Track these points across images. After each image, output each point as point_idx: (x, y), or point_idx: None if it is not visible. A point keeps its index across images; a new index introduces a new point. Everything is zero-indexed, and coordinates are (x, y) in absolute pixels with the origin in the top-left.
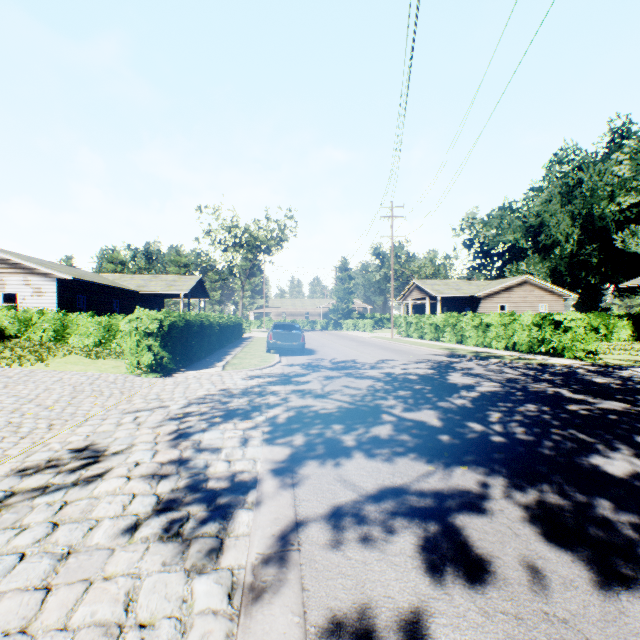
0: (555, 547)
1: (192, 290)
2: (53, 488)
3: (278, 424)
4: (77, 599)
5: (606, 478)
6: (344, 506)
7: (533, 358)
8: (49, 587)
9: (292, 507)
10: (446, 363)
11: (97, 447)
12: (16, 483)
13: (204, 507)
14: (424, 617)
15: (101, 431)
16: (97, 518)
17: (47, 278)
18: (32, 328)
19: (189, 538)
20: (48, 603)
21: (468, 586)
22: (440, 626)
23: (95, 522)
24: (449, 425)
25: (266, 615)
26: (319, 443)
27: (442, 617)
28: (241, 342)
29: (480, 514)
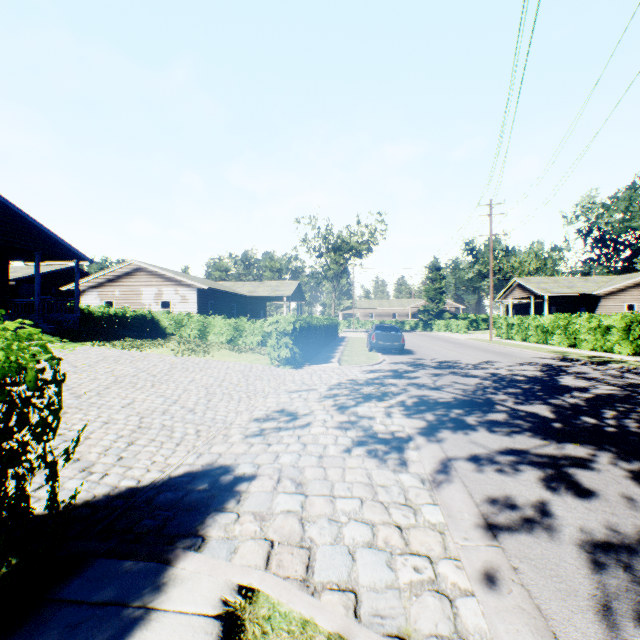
0: None
1: (292, 294)
2: (284, 428)
3: (408, 406)
4: (342, 473)
5: None
6: (479, 455)
7: None
8: (324, 467)
9: (442, 452)
10: (556, 366)
11: (290, 410)
12: (260, 424)
13: (383, 446)
14: (546, 505)
15: (283, 402)
16: (324, 444)
17: (190, 288)
18: (183, 328)
19: (384, 458)
20: (329, 472)
21: (577, 498)
22: (557, 509)
23: (324, 445)
24: (561, 417)
25: (447, 492)
26: (446, 420)
27: (559, 507)
28: (339, 341)
29: (588, 470)
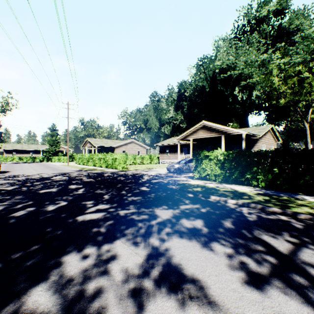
0: None
1: None
2: None
3: None
4: None
5: (35, 193)
6: None
7: (106, 170)
8: None
9: None
10: (68, 173)
11: None
12: None
13: None
14: None
15: None
16: None
17: None
18: None
19: None
20: None
21: None
22: None
23: None
24: (14, 189)
25: None
26: None
27: None
28: None
29: None
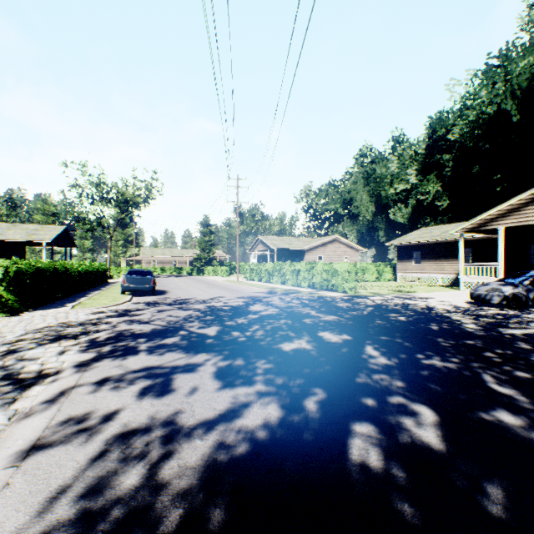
0: (216, 380)
1: (56, 239)
2: None
3: (97, 341)
4: None
5: (278, 351)
6: (112, 377)
7: (319, 293)
8: None
9: (76, 381)
10: (260, 298)
11: None
12: None
13: (11, 387)
14: (120, 410)
15: None
16: None
17: None
18: None
19: None
20: None
21: (155, 398)
22: (126, 412)
23: None
24: (220, 334)
25: (30, 421)
26: (120, 349)
27: (130, 409)
28: (104, 286)
29: (191, 372)
